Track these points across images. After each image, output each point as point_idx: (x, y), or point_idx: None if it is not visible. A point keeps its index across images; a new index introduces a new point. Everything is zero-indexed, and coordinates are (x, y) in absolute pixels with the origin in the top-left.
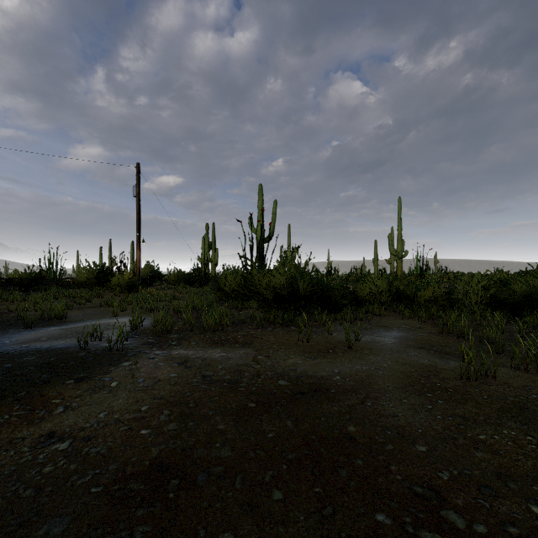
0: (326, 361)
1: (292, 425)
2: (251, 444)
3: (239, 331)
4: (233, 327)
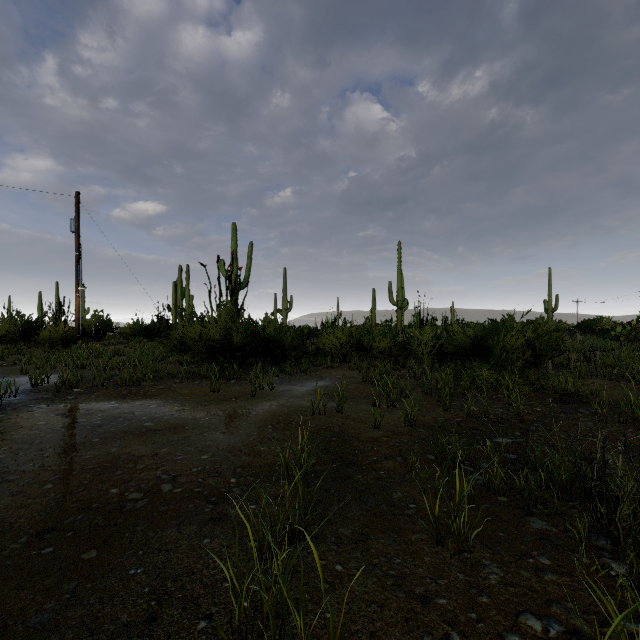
0: (216, 407)
1: (116, 450)
2: (63, 463)
3: (159, 385)
4: (157, 382)
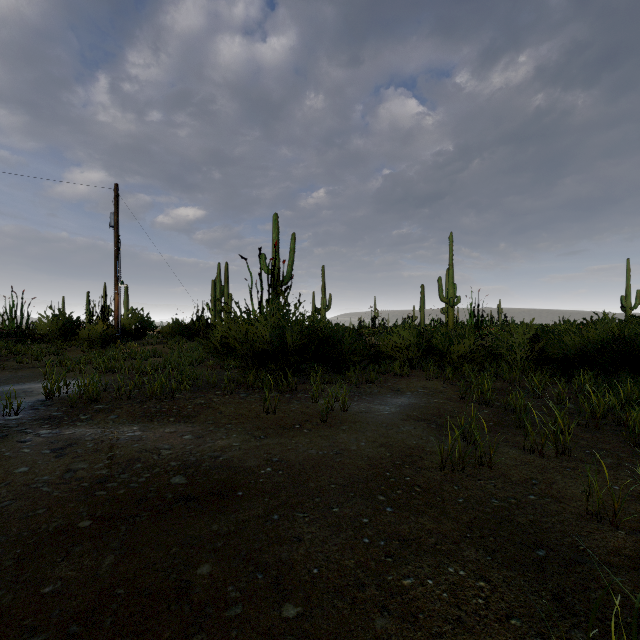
0: (276, 441)
1: (109, 565)
2: None
3: (197, 399)
4: (195, 393)
